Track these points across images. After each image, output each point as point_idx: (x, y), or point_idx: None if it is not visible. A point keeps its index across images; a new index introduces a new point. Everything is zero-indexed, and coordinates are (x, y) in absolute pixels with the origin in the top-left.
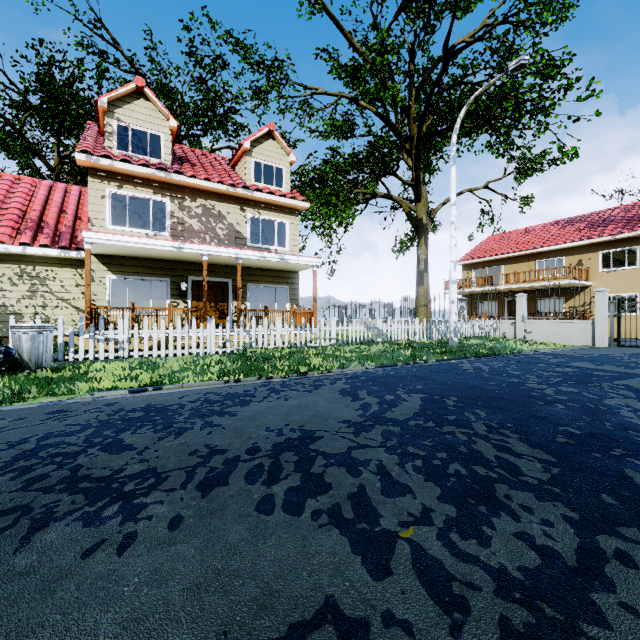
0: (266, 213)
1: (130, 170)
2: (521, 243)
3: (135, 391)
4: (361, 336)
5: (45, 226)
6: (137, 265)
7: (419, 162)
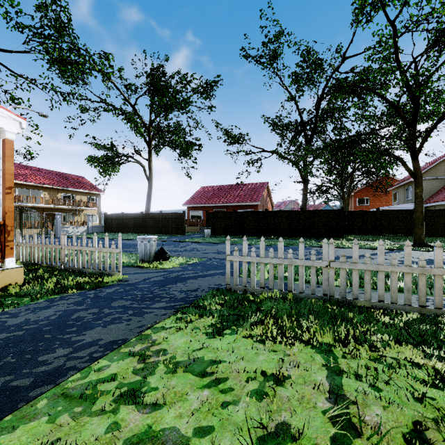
0: None
1: None
2: None
3: None
4: None
5: None
6: None
7: None
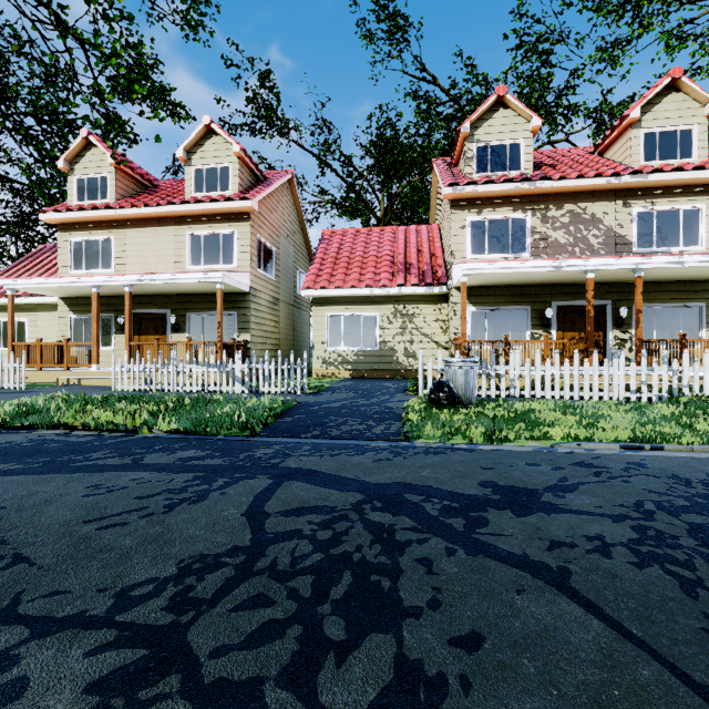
0: (663, 201)
1: (492, 191)
2: None
3: (627, 447)
4: None
5: (411, 267)
6: (496, 294)
7: None
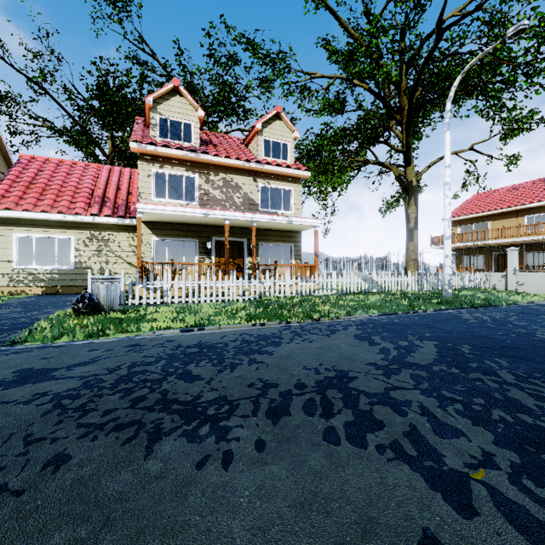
0: (274, 182)
1: (169, 153)
2: (508, 200)
3: (184, 331)
4: (358, 287)
5: (107, 200)
6: (174, 229)
7: (410, 130)
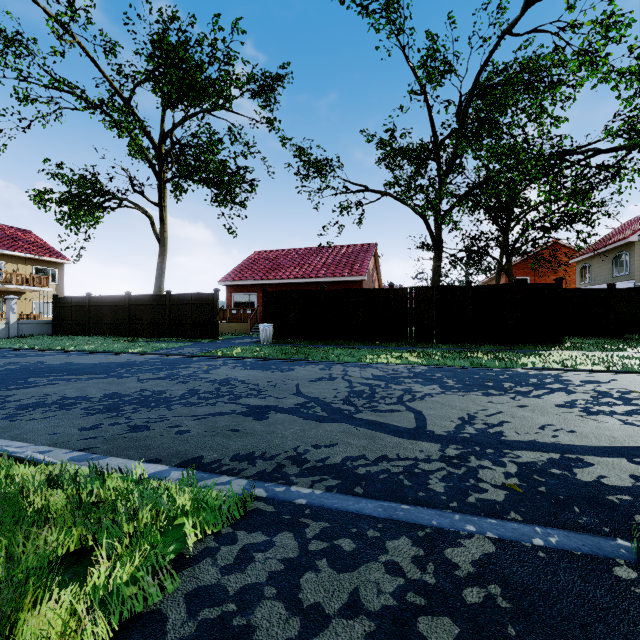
0: None
1: None
2: None
3: None
4: None
5: None
6: None
7: None
